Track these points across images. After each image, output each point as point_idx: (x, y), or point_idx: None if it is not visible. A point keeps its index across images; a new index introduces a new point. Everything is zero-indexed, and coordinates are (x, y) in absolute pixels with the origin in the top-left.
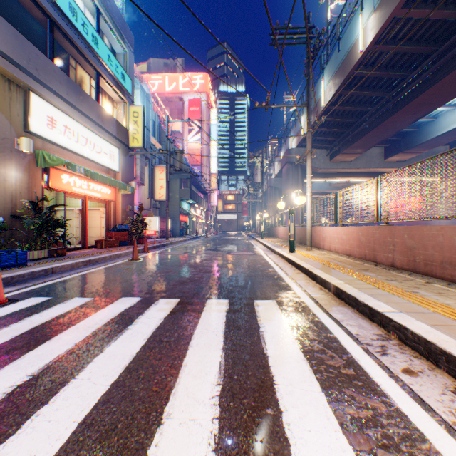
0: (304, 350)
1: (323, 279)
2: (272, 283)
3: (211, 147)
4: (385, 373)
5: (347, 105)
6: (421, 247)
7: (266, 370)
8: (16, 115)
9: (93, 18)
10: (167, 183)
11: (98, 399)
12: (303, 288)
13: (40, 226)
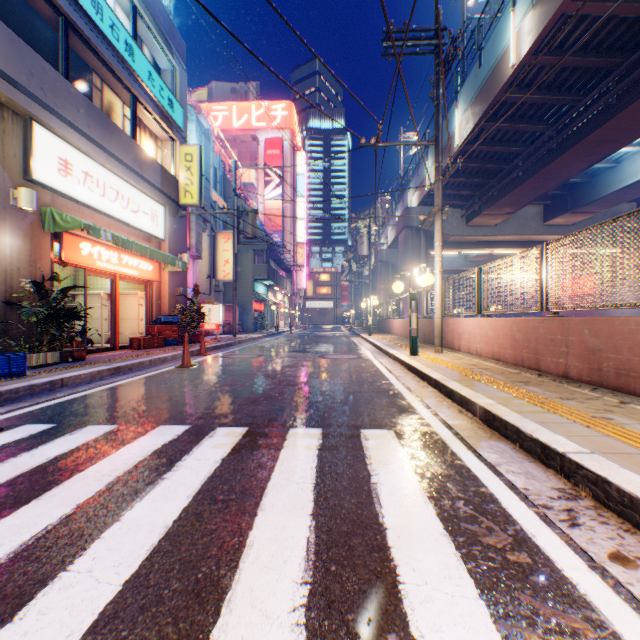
0: (444, 518)
1: (463, 397)
2: (387, 403)
3: (297, 206)
4: (581, 562)
5: (491, 145)
6: (611, 349)
7: (383, 556)
8: (12, 156)
9: (127, 19)
10: (235, 256)
11: (99, 612)
12: (434, 411)
13: (47, 317)
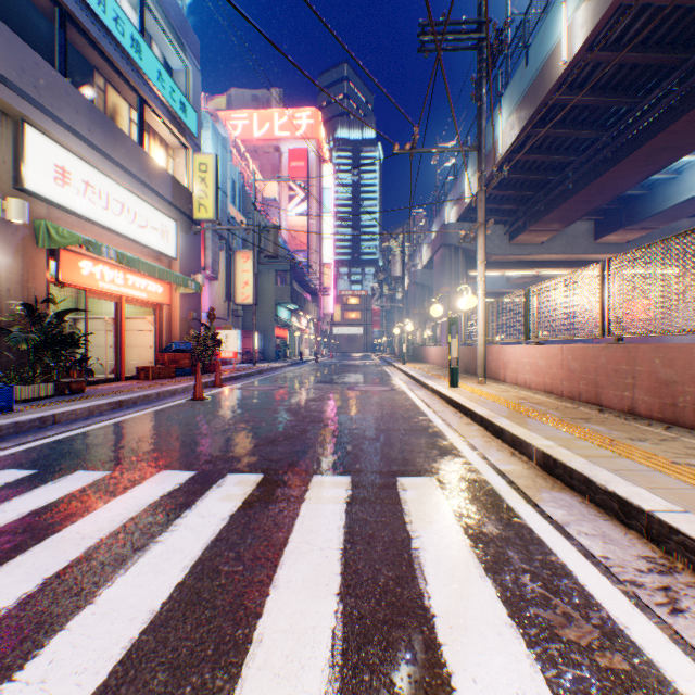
0: (507, 600)
1: (516, 437)
2: (426, 444)
3: (323, 223)
4: None
5: (538, 153)
6: (688, 381)
7: (432, 658)
8: (1, 162)
9: (134, 13)
10: (255, 277)
11: None
12: (482, 454)
13: (40, 344)
